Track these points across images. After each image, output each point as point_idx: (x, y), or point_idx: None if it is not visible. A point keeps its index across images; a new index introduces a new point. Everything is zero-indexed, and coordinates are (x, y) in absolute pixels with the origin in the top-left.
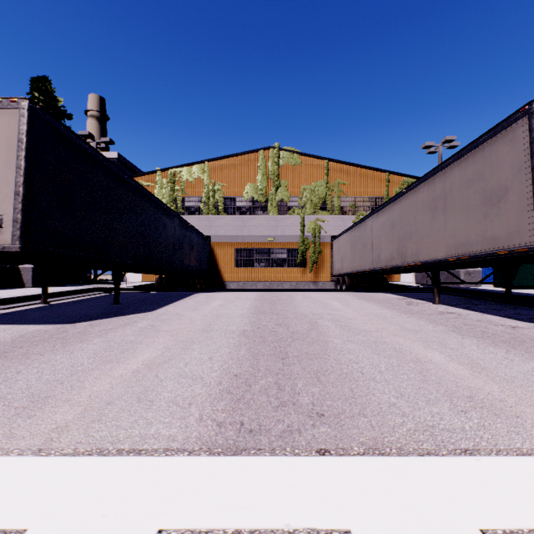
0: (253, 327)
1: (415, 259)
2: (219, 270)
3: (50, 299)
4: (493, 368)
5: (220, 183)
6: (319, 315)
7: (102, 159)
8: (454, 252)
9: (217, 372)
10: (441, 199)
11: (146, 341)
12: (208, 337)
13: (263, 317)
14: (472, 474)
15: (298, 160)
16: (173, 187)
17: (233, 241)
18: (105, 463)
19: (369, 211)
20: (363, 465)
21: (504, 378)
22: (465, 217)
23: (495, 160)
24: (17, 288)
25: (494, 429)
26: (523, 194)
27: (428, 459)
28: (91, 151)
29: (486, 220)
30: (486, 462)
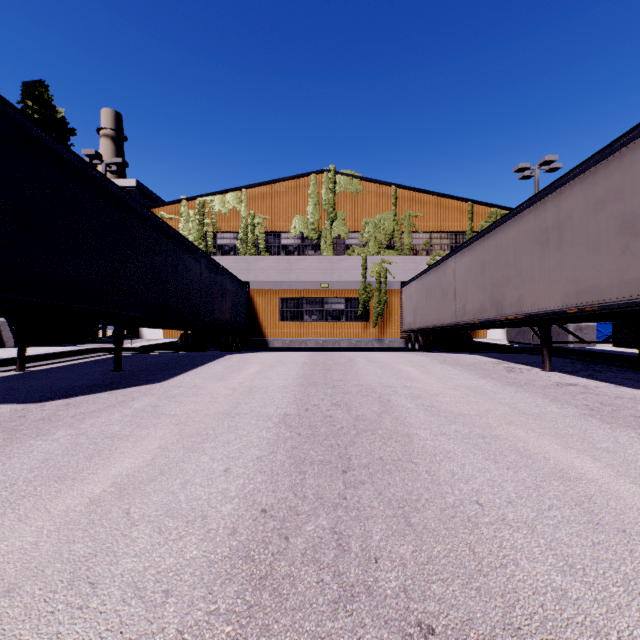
0: (298, 409)
1: (515, 311)
2: (260, 325)
3: (32, 363)
4: None
5: (261, 216)
6: (392, 389)
7: (94, 174)
8: (575, 301)
9: (233, 503)
10: (555, 230)
11: (135, 435)
12: (230, 427)
13: (313, 391)
14: None
15: (358, 187)
16: (203, 220)
17: (277, 288)
18: None
19: (447, 250)
20: None
21: None
22: (592, 252)
23: None
24: None
25: None
26: None
27: None
28: (76, 161)
29: (625, 256)
30: None
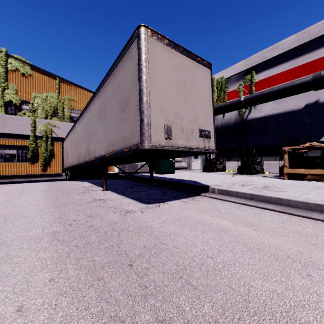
0: None
1: (93, 156)
2: None
3: None
4: None
5: None
6: None
7: None
8: (108, 149)
9: None
10: (104, 108)
11: None
12: None
13: None
14: None
15: (29, 70)
16: None
17: None
18: None
19: None
20: None
21: None
22: (113, 121)
23: (124, 75)
24: None
25: None
26: (135, 102)
27: None
28: None
29: (121, 124)
30: None
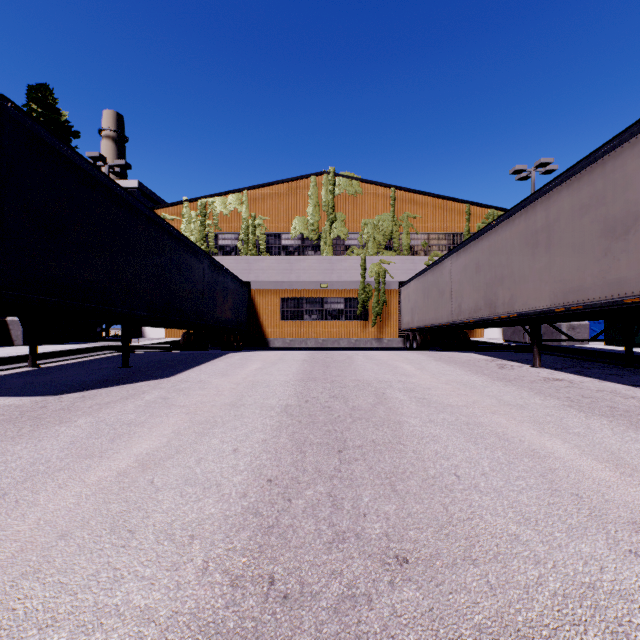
0: (299, 400)
1: (508, 310)
2: (261, 324)
3: (42, 360)
4: None
5: (262, 217)
6: (388, 383)
7: (104, 180)
8: (562, 300)
9: (242, 475)
10: (544, 232)
11: (150, 422)
12: (236, 416)
13: (313, 386)
14: None
15: (358, 188)
16: (204, 221)
17: (277, 288)
18: None
19: (445, 251)
20: None
21: None
22: (577, 254)
23: (620, 178)
24: (3, 346)
25: None
26: None
27: None
28: (88, 168)
29: (607, 258)
30: None
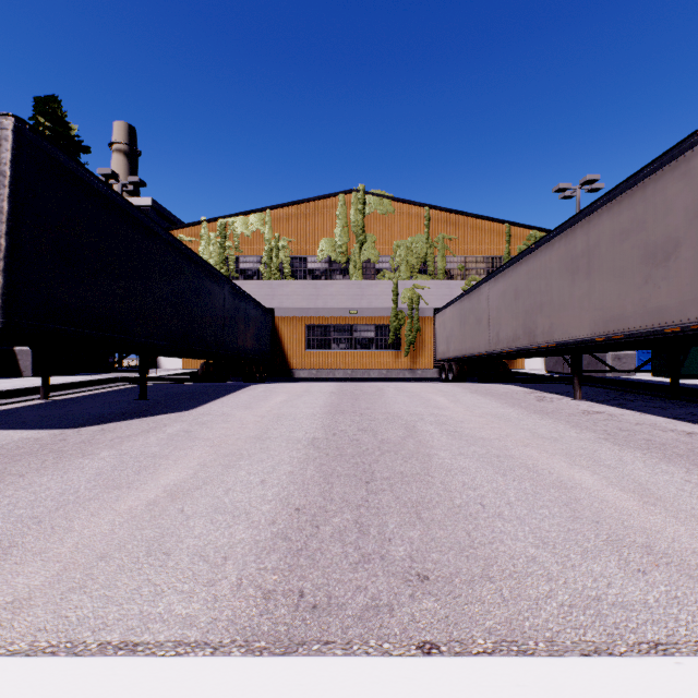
0: (326, 433)
1: (547, 339)
2: (285, 354)
3: (54, 392)
4: (672, 497)
5: (286, 238)
6: (419, 416)
7: (121, 203)
8: (602, 329)
9: (270, 504)
10: (585, 257)
11: (174, 455)
12: (262, 448)
13: (341, 419)
14: (674, 693)
15: (389, 207)
16: (224, 243)
17: (303, 315)
18: (75, 670)
19: (483, 275)
20: (494, 674)
21: (691, 514)
22: (618, 281)
23: (661, 202)
24: (11, 377)
25: (693, 603)
26: None
27: (598, 662)
28: (105, 191)
29: (647, 285)
30: (692, 669)
